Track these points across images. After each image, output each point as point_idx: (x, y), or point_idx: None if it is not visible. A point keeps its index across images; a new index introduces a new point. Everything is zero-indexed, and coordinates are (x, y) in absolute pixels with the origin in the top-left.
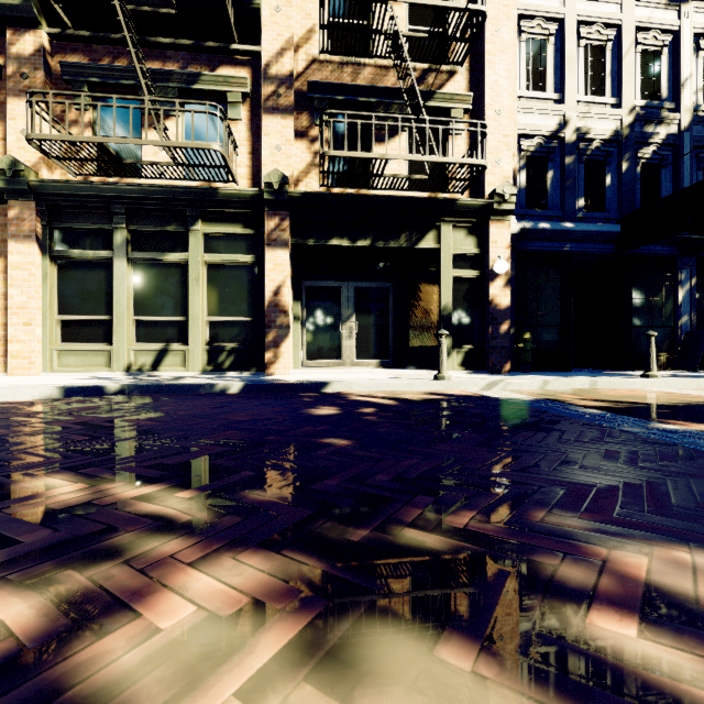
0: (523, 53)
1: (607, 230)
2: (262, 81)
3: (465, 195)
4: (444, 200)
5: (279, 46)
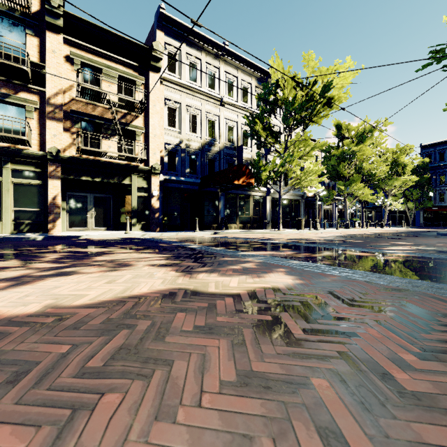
0: (167, 112)
1: (195, 182)
2: (46, 105)
3: (143, 164)
4: (133, 167)
5: (56, 91)
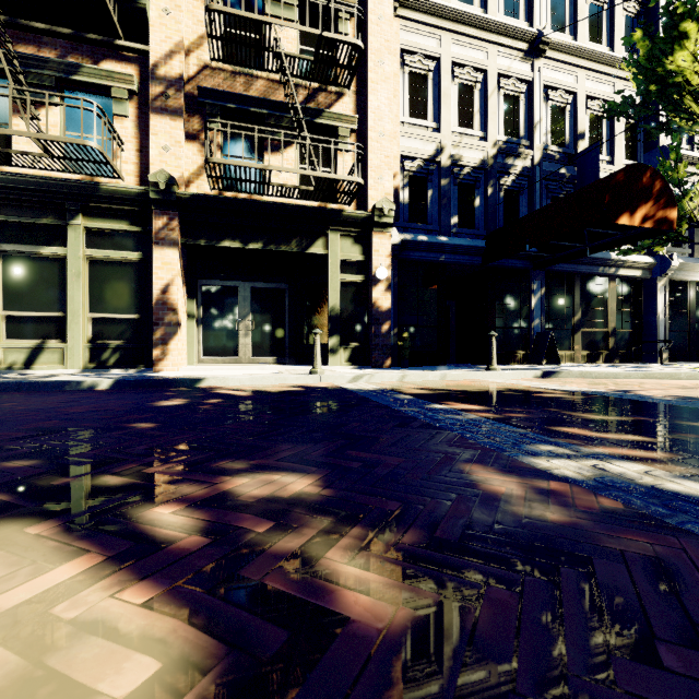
0: (406, 83)
1: (475, 245)
2: (149, 81)
3: (353, 207)
4: (331, 211)
5: (168, 48)
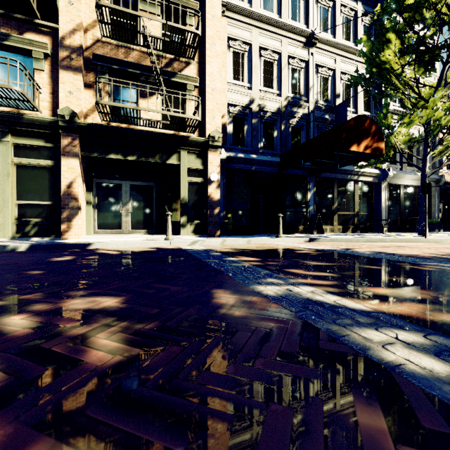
0: (231, 58)
1: (273, 160)
2: (59, 48)
3: (196, 134)
4: (181, 137)
5: (72, 27)
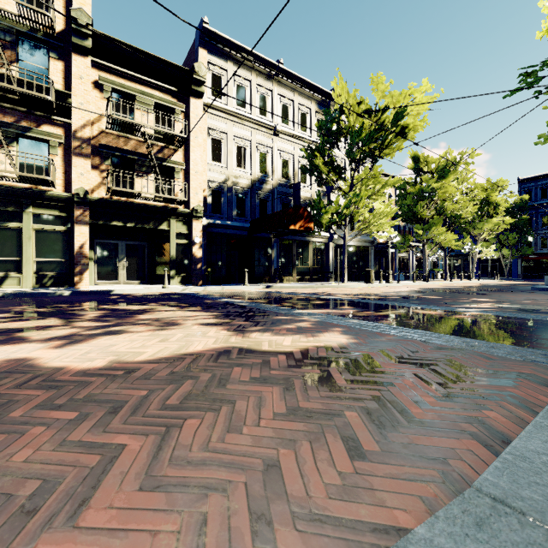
0: (210, 144)
1: (244, 226)
2: (72, 139)
3: (182, 206)
4: (171, 209)
5: (83, 123)
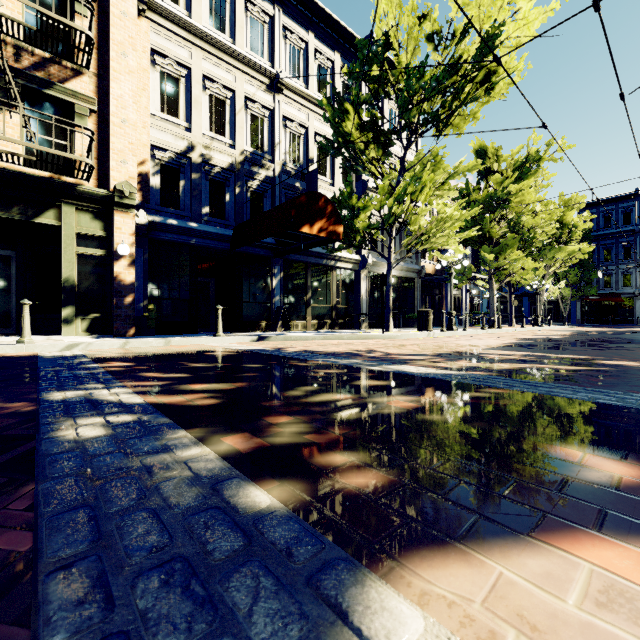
0: (158, 81)
1: (222, 233)
2: None
3: (93, 183)
4: (62, 184)
5: None
